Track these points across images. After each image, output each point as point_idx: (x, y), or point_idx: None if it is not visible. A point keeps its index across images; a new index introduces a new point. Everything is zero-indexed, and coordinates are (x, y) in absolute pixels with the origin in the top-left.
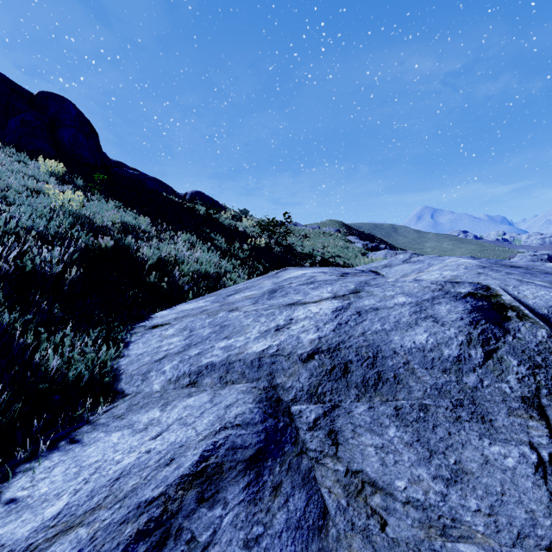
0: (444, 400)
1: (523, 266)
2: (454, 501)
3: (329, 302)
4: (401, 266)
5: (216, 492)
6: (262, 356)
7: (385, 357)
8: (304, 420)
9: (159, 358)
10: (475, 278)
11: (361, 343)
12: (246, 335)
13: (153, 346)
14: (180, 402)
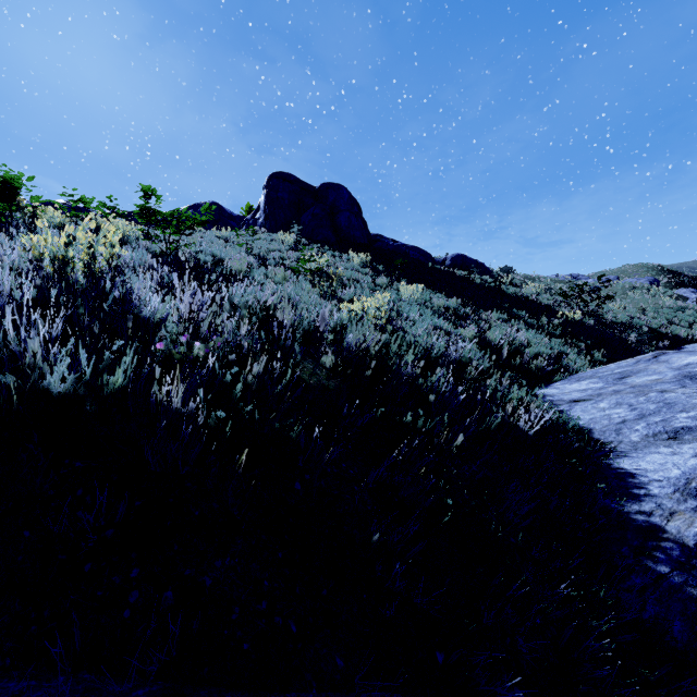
0: None
1: None
2: None
3: None
4: None
5: None
6: None
7: None
8: None
9: (618, 422)
10: None
11: None
12: None
13: (597, 414)
14: (680, 446)
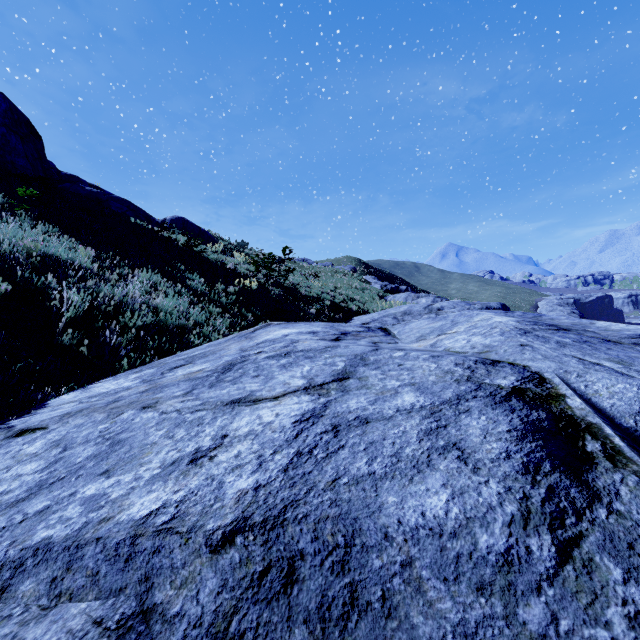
0: None
1: (569, 325)
2: None
3: (295, 399)
4: (418, 322)
5: None
6: (140, 533)
7: (367, 547)
8: None
9: None
10: (518, 354)
11: (326, 510)
12: (137, 471)
13: None
14: None
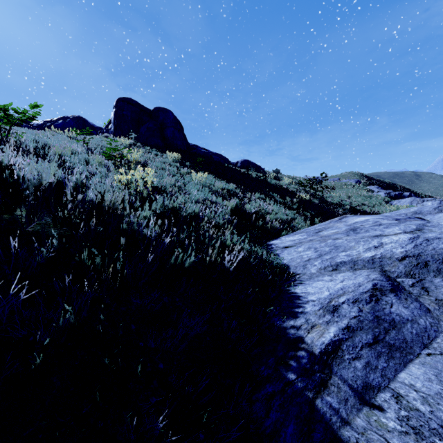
0: None
1: None
2: None
3: (403, 235)
4: None
5: (385, 294)
6: (373, 258)
7: None
8: (406, 284)
9: (306, 260)
10: None
11: (434, 253)
12: (356, 250)
13: (296, 255)
14: (337, 275)
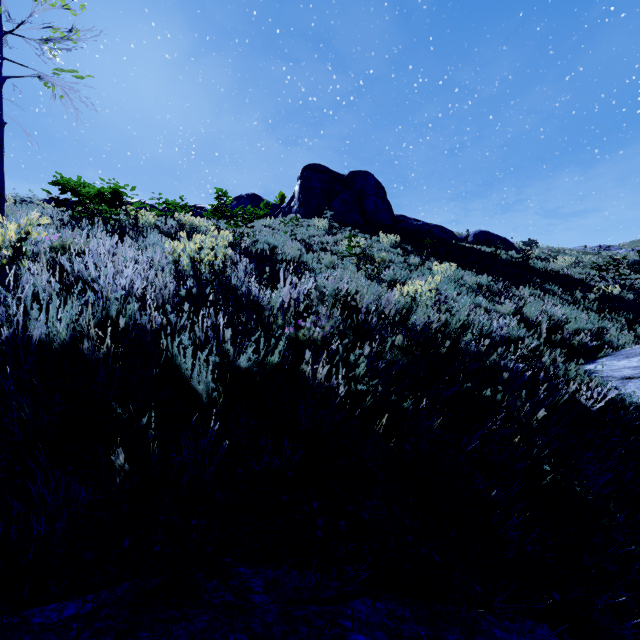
0: None
1: None
2: None
3: None
4: None
5: None
6: None
7: None
8: None
9: None
10: None
11: None
12: None
13: None
14: None
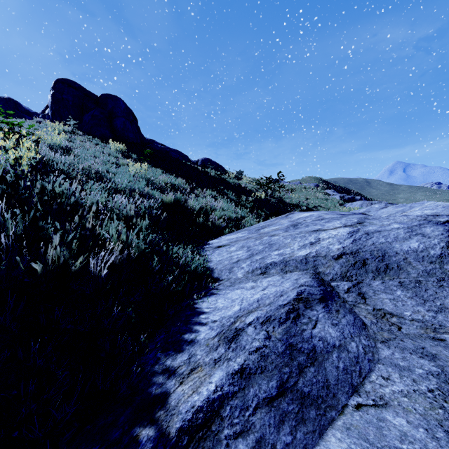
0: (431, 278)
1: None
2: (440, 319)
3: (342, 228)
4: (386, 209)
5: (311, 306)
6: (307, 257)
7: (390, 256)
8: (341, 289)
9: (234, 261)
10: None
11: (373, 249)
12: (290, 248)
13: (225, 256)
14: (263, 279)
